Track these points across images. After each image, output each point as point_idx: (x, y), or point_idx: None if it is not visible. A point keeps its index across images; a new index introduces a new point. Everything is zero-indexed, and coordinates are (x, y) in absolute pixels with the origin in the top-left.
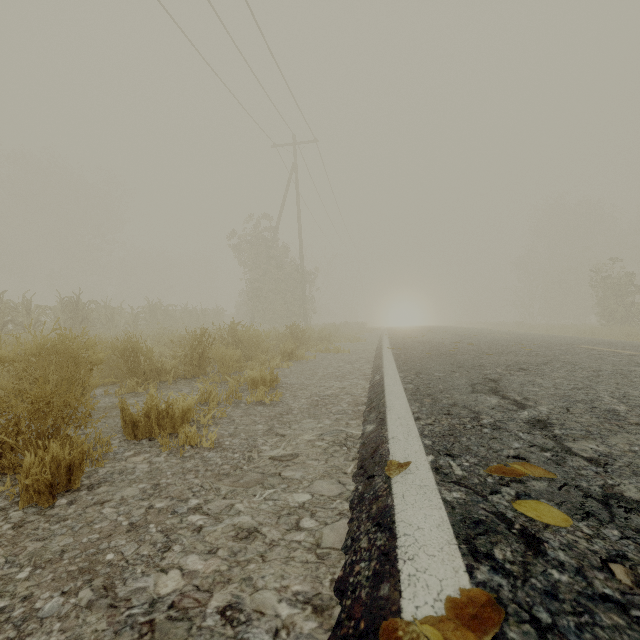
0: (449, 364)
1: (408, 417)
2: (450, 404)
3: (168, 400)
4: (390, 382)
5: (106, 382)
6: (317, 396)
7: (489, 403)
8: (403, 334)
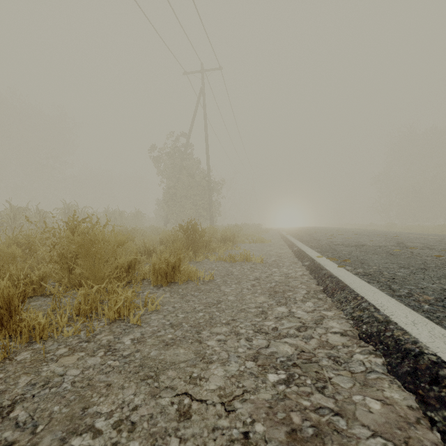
0: None
1: None
2: None
3: None
4: None
5: None
6: None
7: None
8: (305, 234)
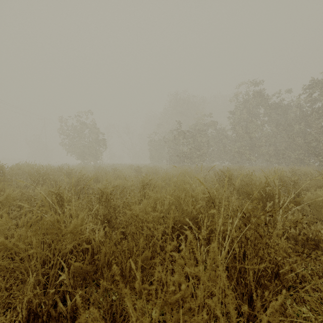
0: None
1: None
2: None
3: None
4: None
5: None
6: None
7: None
8: None
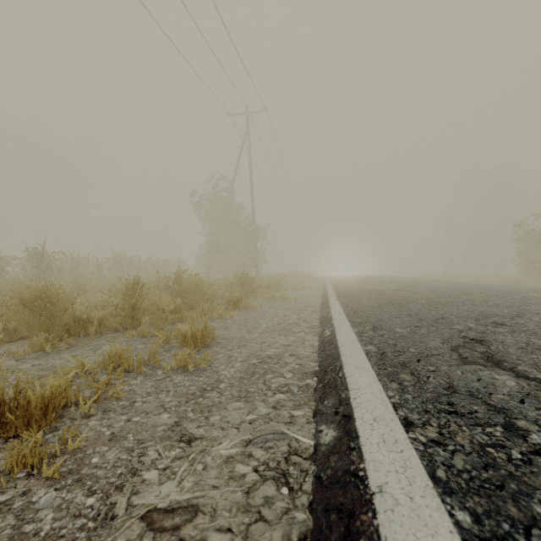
0: (406, 316)
1: (390, 418)
2: (445, 387)
3: (17, 383)
4: (345, 341)
5: (32, 334)
6: (256, 357)
7: (506, 387)
8: (345, 282)
